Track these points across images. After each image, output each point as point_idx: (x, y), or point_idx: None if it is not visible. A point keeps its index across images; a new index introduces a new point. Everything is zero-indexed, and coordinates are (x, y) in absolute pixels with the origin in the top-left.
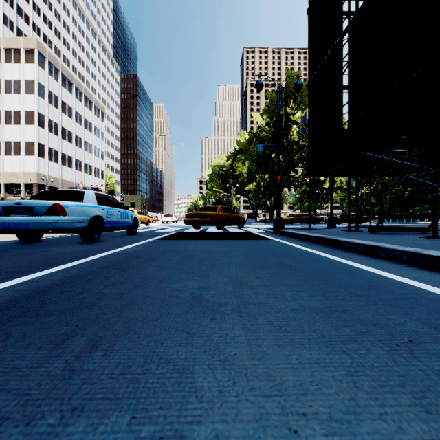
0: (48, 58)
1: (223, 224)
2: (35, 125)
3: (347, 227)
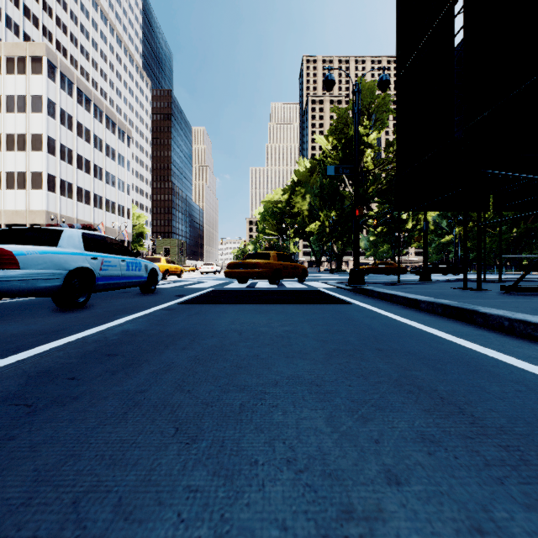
0: (60, 68)
1: (278, 277)
2: (43, 151)
3: (447, 280)
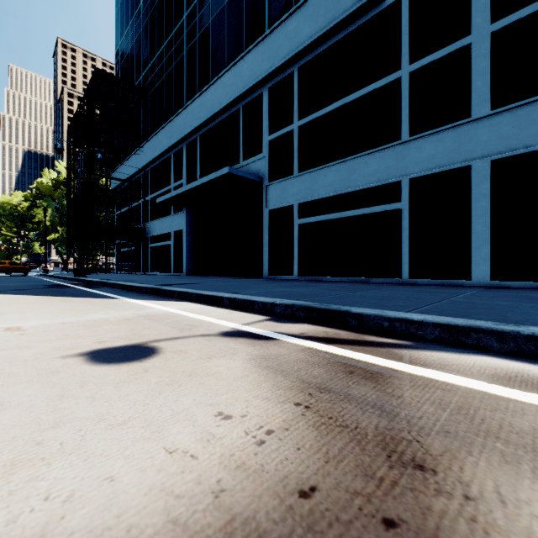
0: None
1: (11, 272)
2: None
3: None
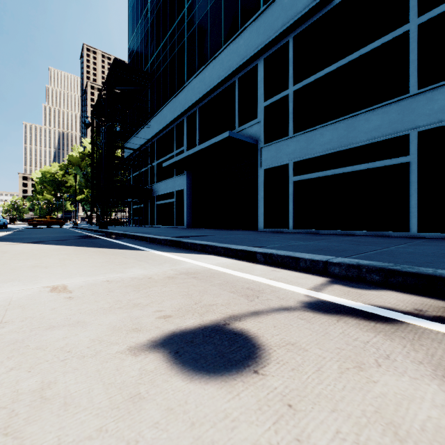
0: None
1: (51, 225)
2: None
3: None
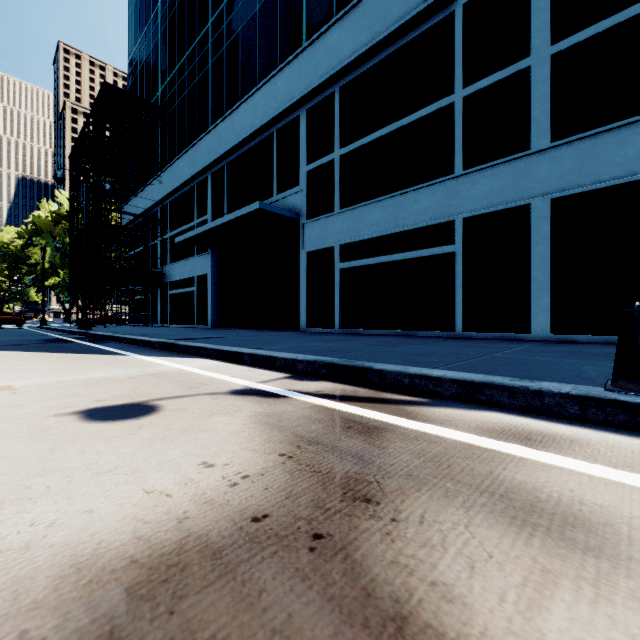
0: None
1: (1, 324)
2: None
3: None
